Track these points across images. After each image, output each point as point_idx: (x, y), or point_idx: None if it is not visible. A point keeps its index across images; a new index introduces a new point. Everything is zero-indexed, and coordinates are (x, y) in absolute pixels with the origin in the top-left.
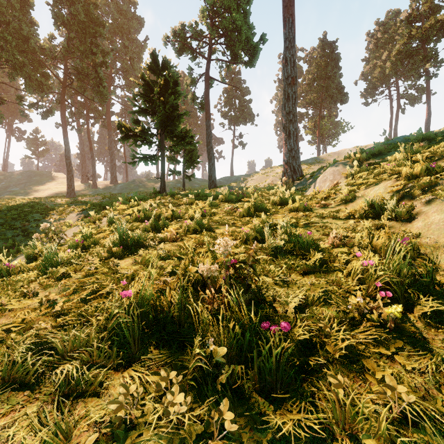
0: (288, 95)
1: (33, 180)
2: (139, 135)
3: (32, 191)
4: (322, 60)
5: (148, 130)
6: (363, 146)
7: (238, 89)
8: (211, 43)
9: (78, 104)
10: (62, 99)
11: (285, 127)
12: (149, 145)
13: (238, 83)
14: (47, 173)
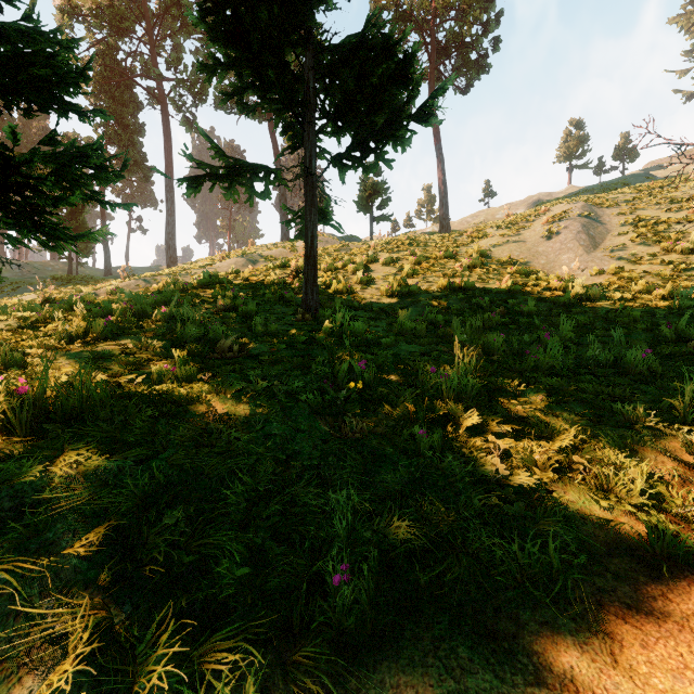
0: (169, 222)
1: None
2: None
3: None
4: None
5: None
6: None
7: None
8: None
9: None
10: None
11: (167, 242)
12: None
13: None
14: None
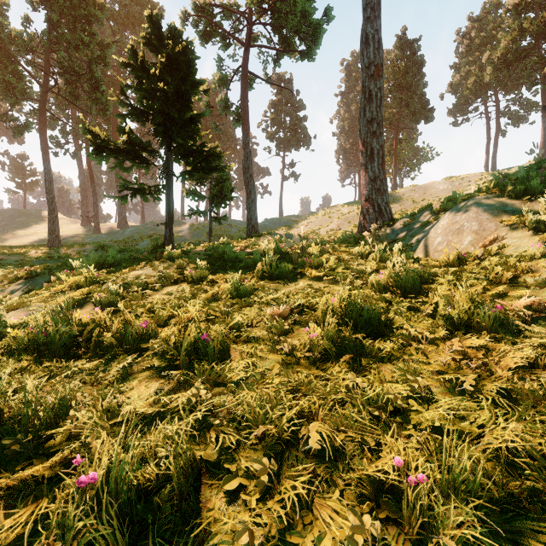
0: (370, 93)
1: (16, 222)
2: (124, 150)
3: (11, 237)
4: (401, 64)
5: (146, 145)
6: (458, 178)
7: (290, 103)
8: (250, 21)
9: (75, 120)
10: (41, 108)
11: (365, 143)
12: (145, 168)
13: (290, 94)
14: (37, 212)
